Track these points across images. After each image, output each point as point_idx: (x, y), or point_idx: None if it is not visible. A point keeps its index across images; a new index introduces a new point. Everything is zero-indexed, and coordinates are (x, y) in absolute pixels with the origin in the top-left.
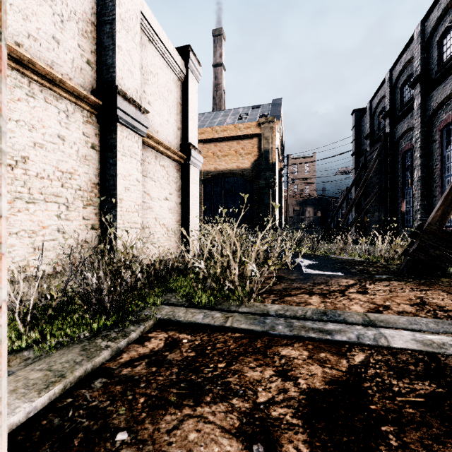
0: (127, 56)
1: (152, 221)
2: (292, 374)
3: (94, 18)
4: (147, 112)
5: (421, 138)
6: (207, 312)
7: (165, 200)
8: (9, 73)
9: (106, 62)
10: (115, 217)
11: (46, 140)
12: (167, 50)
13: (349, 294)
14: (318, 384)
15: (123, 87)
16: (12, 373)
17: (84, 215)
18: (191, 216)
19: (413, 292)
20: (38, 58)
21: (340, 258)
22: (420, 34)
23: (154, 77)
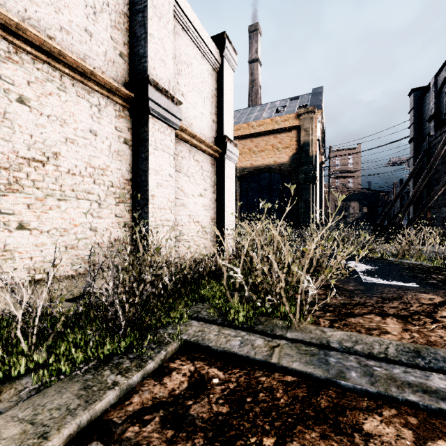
0: (159, 45)
1: (186, 218)
2: None
3: (127, 9)
4: (180, 103)
5: None
6: (245, 336)
7: (199, 197)
8: (40, 66)
9: (138, 53)
10: (147, 214)
11: (77, 135)
12: (201, 39)
13: (442, 320)
14: None
15: (156, 78)
16: None
17: (116, 213)
18: (226, 213)
19: None
20: (70, 52)
21: (405, 263)
22: None
23: (188, 67)
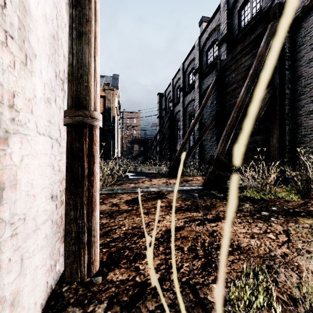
0: None
1: None
2: (123, 199)
3: None
4: None
5: (183, 116)
6: None
7: None
8: None
9: None
10: None
11: None
12: None
13: (144, 182)
14: (129, 199)
15: None
16: None
17: None
18: None
19: (166, 180)
20: None
21: (147, 172)
22: (182, 69)
23: None
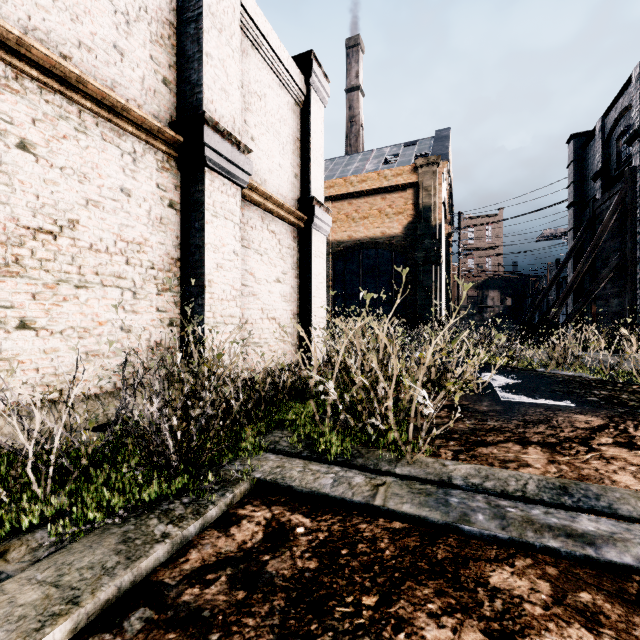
0: (220, 69)
1: (258, 313)
2: None
3: (173, 17)
4: (249, 151)
5: None
6: (340, 472)
7: (276, 283)
8: (51, 98)
9: (189, 79)
10: (202, 307)
11: (103, 195)
12: (278, 60)
13: (600, 448)
14: None
15: (214, 115)
16: (5, 578)
17: (158, 306)
18: (314, 306)
19: None
20: (93, 77)
21: (558, 375)
22: None
23: (260, 100)
